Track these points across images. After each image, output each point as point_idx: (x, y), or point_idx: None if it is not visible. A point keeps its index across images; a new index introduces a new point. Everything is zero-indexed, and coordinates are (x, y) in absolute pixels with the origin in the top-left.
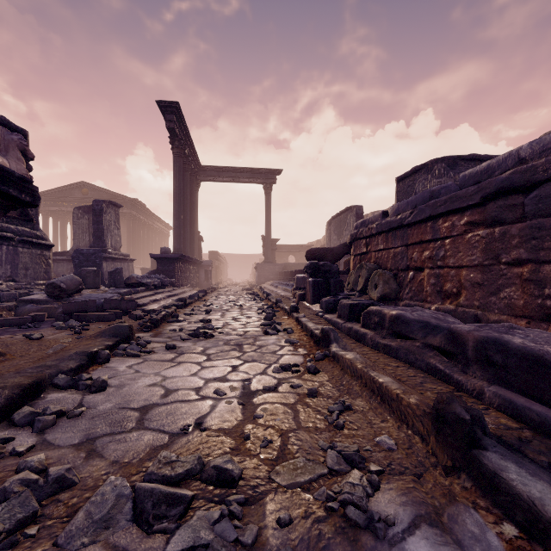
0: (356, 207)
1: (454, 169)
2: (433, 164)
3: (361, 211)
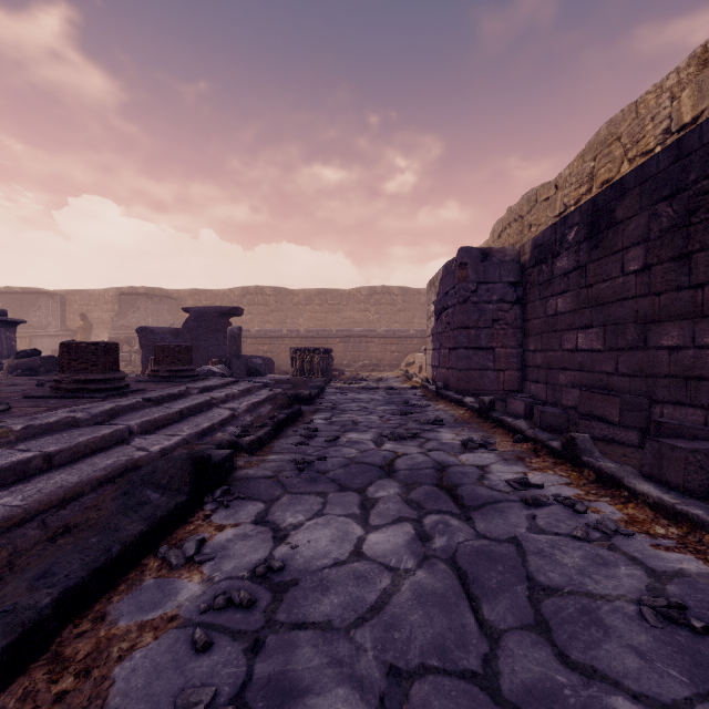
0: (61, 296)
1: (162, 301)
2: (153, 296)
3: (65, 300)
